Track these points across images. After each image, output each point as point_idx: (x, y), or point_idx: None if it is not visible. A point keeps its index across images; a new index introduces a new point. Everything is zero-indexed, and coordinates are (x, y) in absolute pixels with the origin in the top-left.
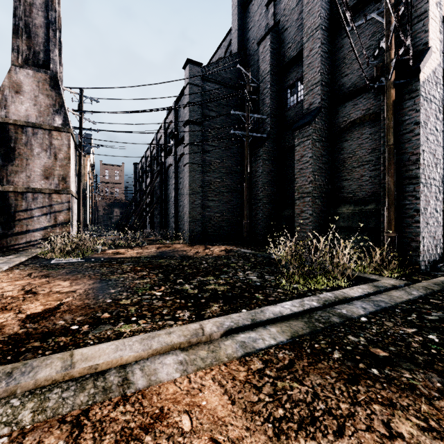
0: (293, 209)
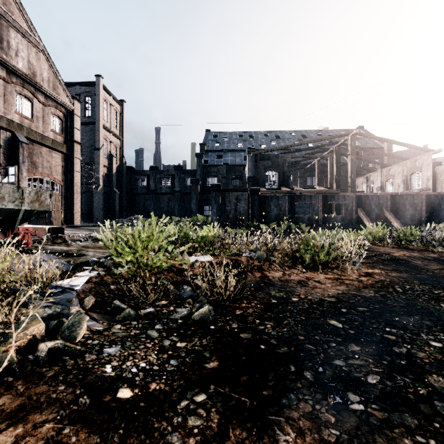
0: None
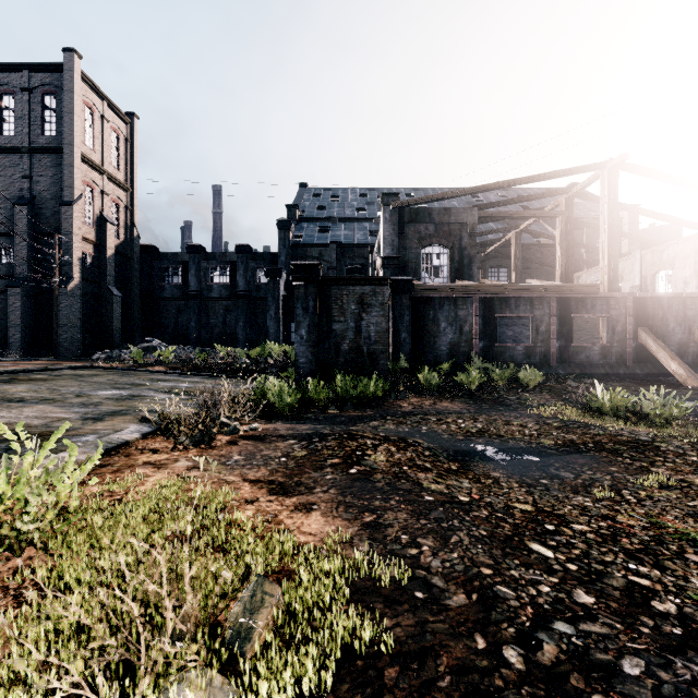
0: (7, 333)
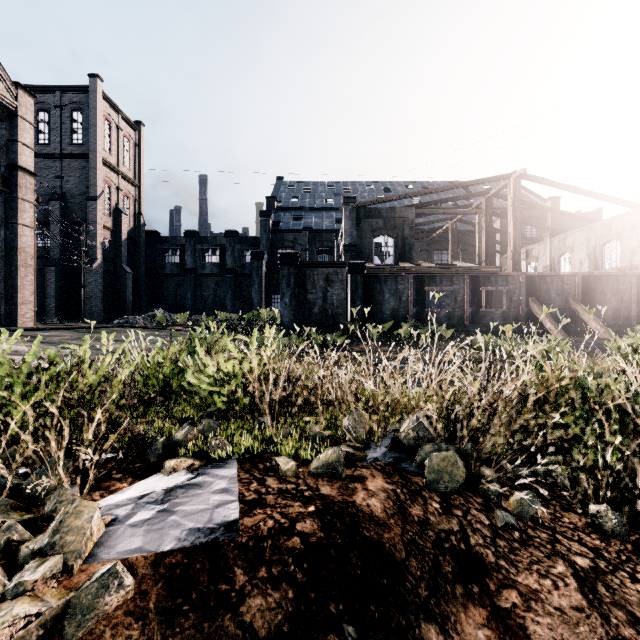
0: (43, 303)
